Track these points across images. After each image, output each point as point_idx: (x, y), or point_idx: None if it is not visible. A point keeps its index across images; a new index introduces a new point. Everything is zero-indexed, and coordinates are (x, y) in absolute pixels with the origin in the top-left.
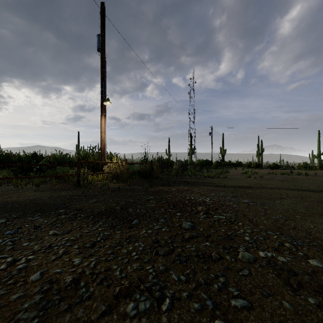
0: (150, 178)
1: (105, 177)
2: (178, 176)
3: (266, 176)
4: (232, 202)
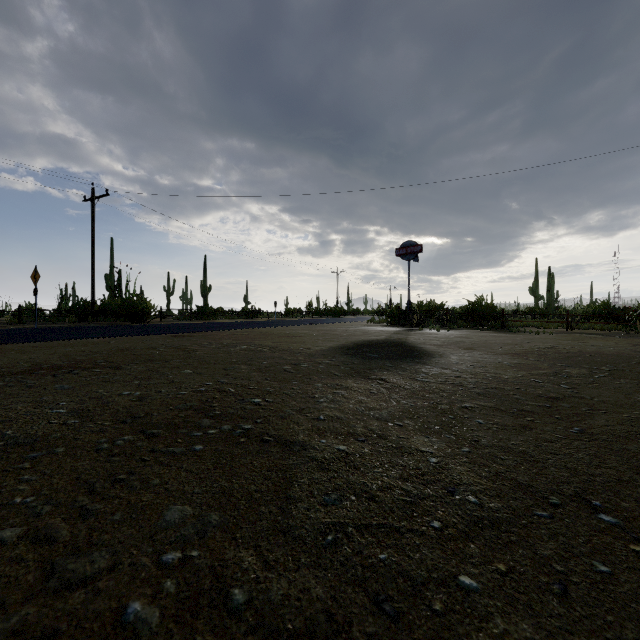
0: None
1: None
2: None
3: None
4: None
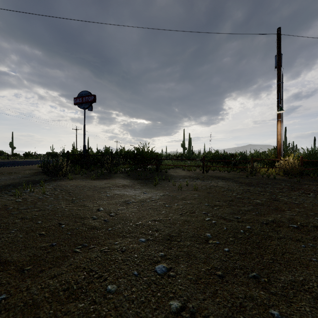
0: None
1: (277, 171)
2: None
3: None
4: None
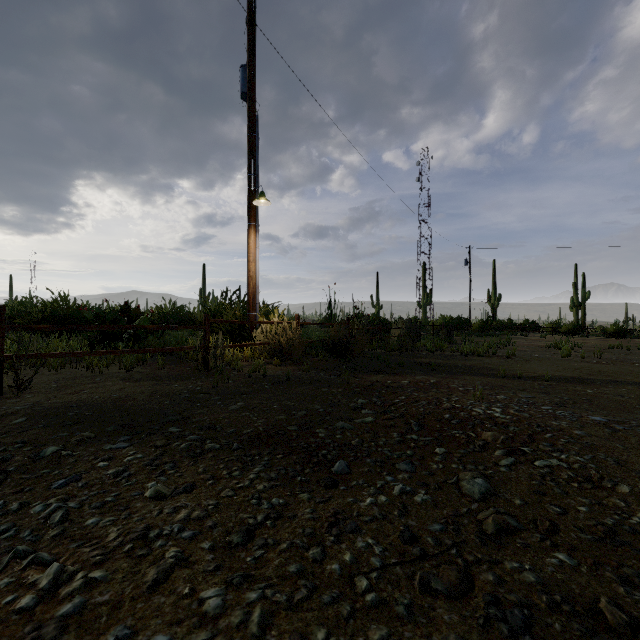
0: (347, 356)
1: (257, 352)
2: (405, 352)
3: (607, 353)
4: (564, 420)
